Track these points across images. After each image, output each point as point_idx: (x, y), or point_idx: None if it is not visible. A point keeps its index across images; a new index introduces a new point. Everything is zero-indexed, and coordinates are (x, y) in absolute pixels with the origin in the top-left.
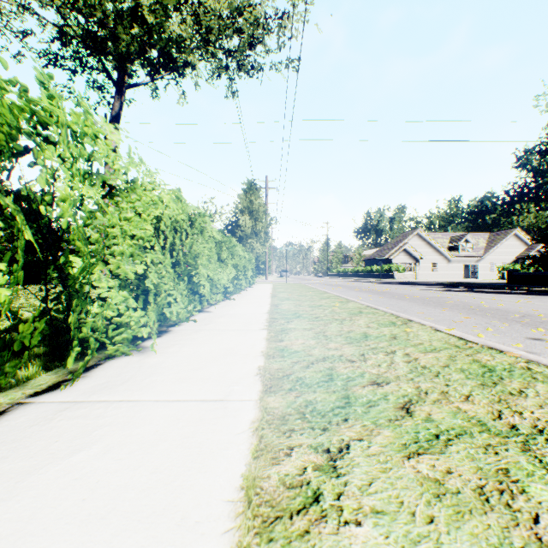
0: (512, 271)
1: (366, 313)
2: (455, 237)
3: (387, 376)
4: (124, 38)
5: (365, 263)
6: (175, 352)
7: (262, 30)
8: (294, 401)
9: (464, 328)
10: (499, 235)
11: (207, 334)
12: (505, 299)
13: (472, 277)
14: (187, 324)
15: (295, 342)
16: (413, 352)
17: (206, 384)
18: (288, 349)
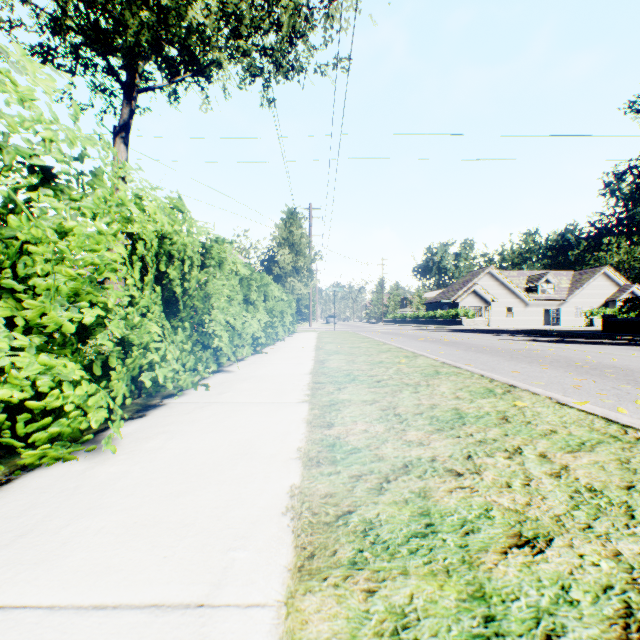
0: (608, 317)
1: (446, 374)
2: (534, 276)
3: (537, 517)
4: (132, 27)
5: (426, 307)
6: (153, 450)
7: (304, 23)
8: (364, 611)
9: (588, 396)
10: (585, 274)
11: (217, 411)
12: (613, 352)
13: (553, 324)
14: (193, 393)
15: (353, 427)
16: (551, 450)
17: (181, 544)
18: (341, 445)
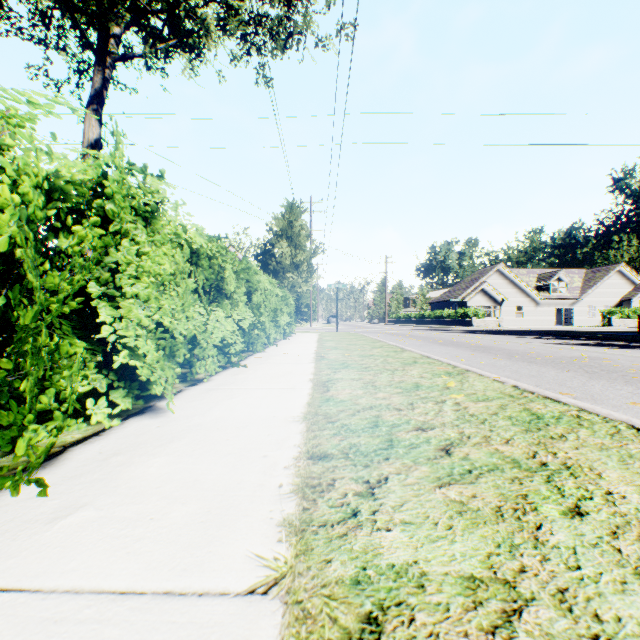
0: None
1: (562, 423)
2: (545, 275)
3: None
4: None
5: (432, 306)
6: None
7: None
8: None
9: None
10: (599, 272)
11: None
12: None
13: (566, 324)
14: None
15: None
16: None
17: None
18: None
